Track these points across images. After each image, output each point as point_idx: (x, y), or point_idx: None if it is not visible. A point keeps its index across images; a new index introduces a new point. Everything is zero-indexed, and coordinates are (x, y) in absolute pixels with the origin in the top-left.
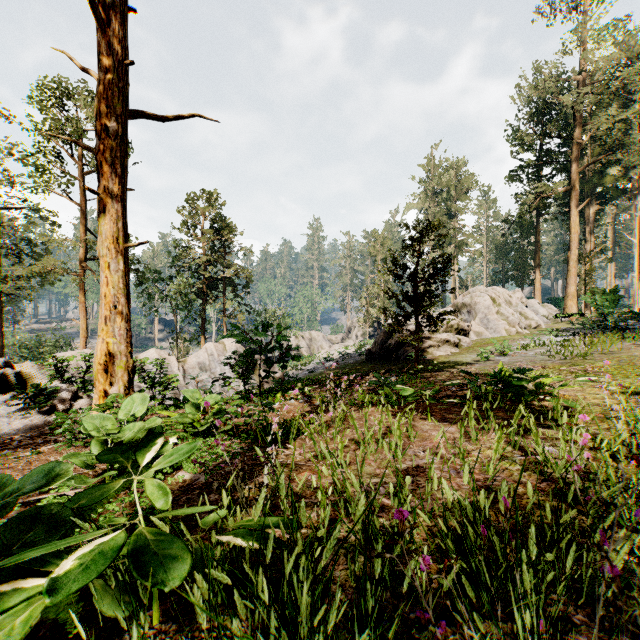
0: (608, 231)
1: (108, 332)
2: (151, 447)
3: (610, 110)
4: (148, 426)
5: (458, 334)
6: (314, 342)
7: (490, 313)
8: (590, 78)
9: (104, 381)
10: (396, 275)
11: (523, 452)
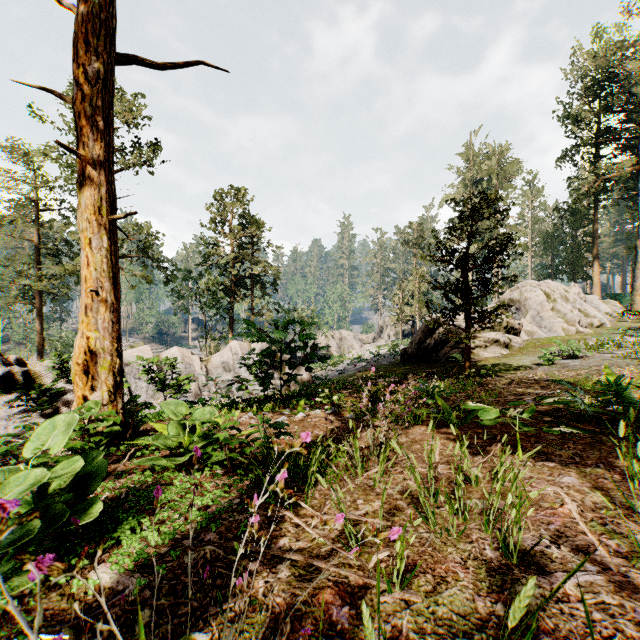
0: None
1: (89, 324)
2: None
3: None
4: (58, 475)
5: (507, 333)
6: (344, 342)
7: (544, 310)
8: None
9: (83, 385)
10: (443, 260)
11: None
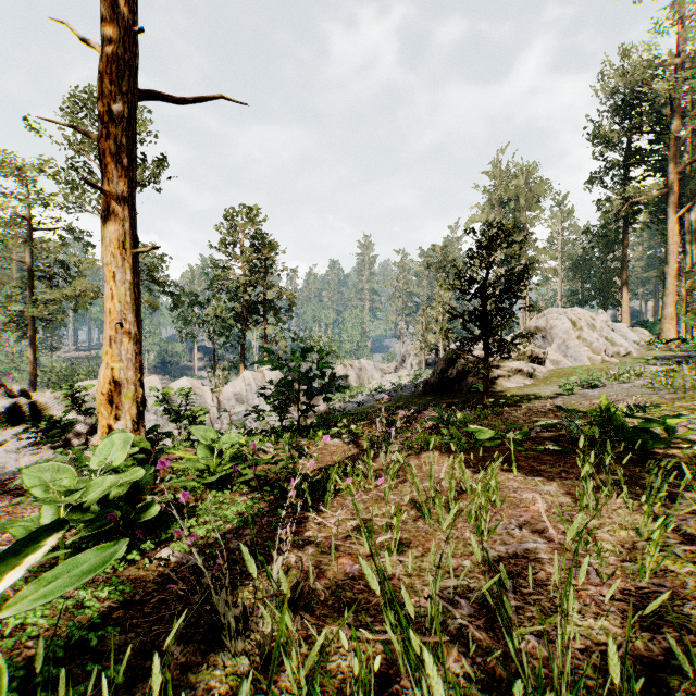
0: None
1: (113, 355)
2: (26, 556)
3: None
4: (125, 481)
5: (532, 362)
6: (364, 372)
7: (570, 338)
8: (690, 61)
9: (108, 414)
10: (461, 290)
11: (680, 536)
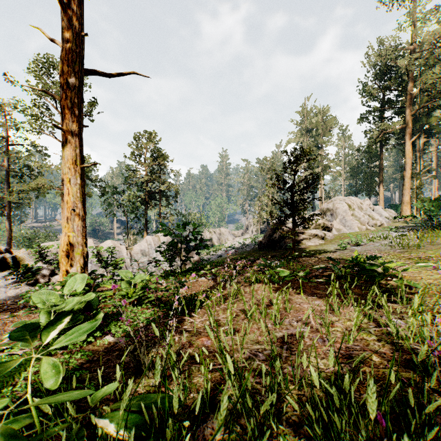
0: (432, 157)
1: (69, 228)
2: (58, 326)
3: (434, 70)
4: (84, 300)
5: (324, 230)
6: (222, 236)
7: (347, 215)
8: (419, 47)
9: (66, 263)
10: (279, 188)
11: (376, 324)
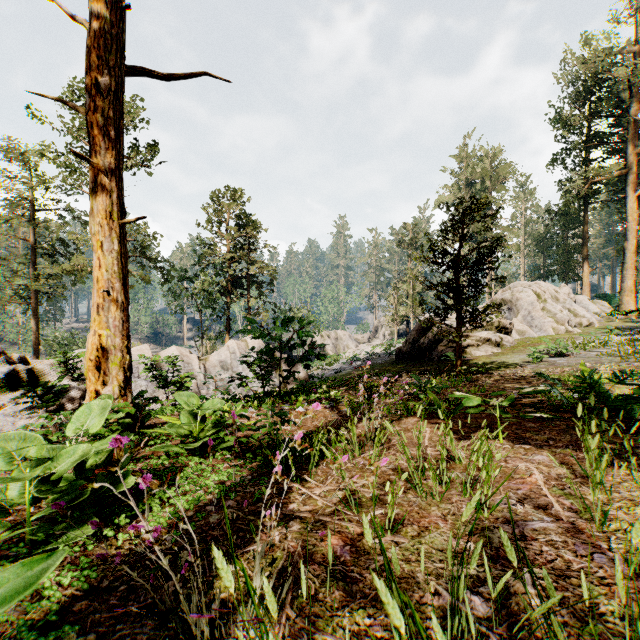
0: None
1: (101, 323)
2: None
3: None
4: (99, 450)
5: (499, 332)
6: (340, 341)
7: (534, 310)
8: None
9: (95, 380)
10: (435, 262)
11: None
